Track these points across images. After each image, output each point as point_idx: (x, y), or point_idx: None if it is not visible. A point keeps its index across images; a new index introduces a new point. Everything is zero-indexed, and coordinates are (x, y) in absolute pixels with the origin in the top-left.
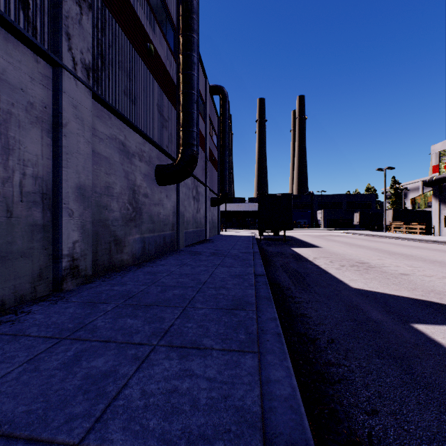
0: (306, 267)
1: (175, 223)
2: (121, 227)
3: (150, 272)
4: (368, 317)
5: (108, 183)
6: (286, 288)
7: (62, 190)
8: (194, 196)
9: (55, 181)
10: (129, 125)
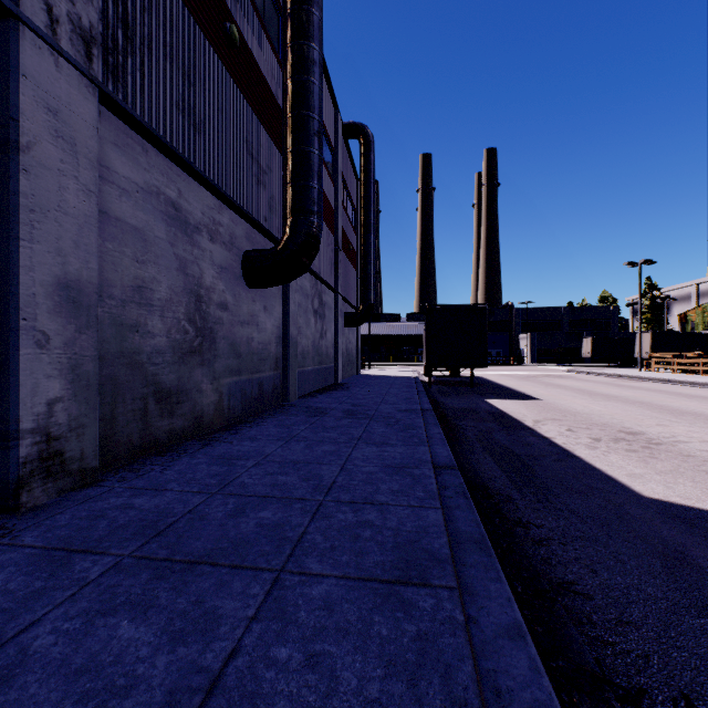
0: (527, 443)
1: (281, 356)
2: (171, 366)
3: (222, 457)
4: None
5: (140, 280)
6: (502, 498)
7: (17, 289)
8: (316, 309)
9: (2, 269)
10: (188, 170)
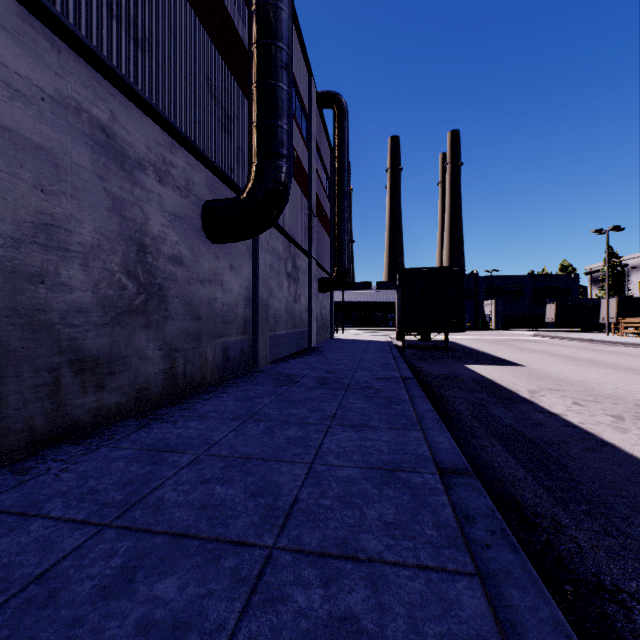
0: (536, 422)
1: (250, 319)
2: (99, 329)
3: (153, 448)
4: None
5: (48, 216)
6: (546, 524)
7: None
8: (290, 272)
9: None
10: (124, 90)
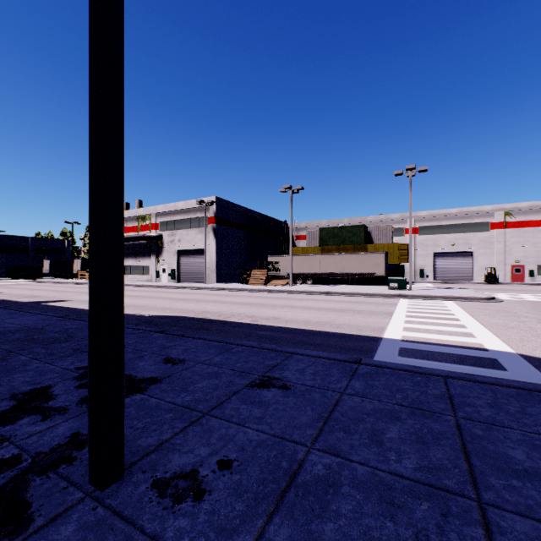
0: None
1: None
2: None
3: None
4: (27, 304)
5: None
6: None
7: None
8: None
9: None
10: None
